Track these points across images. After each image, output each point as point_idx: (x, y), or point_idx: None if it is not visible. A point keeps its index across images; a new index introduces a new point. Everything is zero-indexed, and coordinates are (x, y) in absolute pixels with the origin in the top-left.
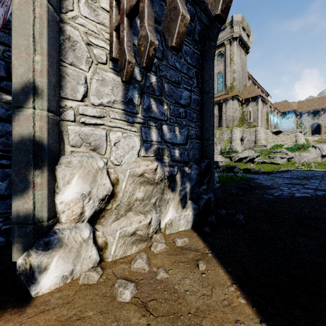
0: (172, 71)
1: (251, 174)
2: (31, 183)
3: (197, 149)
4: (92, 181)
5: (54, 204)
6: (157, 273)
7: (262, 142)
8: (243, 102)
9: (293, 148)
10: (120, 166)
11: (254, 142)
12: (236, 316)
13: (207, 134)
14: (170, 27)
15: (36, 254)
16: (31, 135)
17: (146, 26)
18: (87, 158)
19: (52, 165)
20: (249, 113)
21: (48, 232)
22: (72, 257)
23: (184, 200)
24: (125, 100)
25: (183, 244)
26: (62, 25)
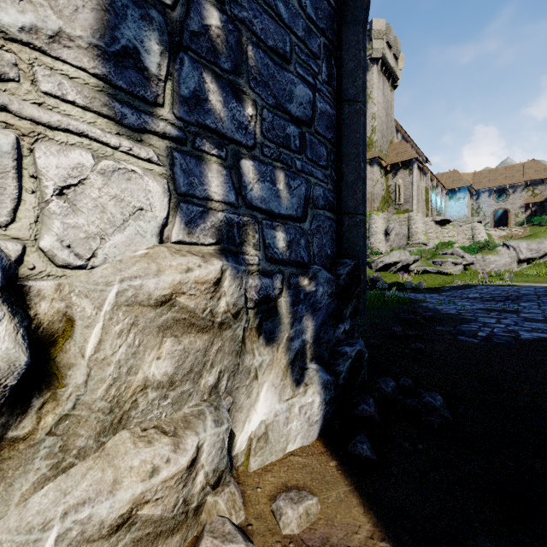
0: (268, 18)
1: (408, 292)
2: None
3: (328, 234)
4: None
5: None
6: None
7: (420, 238)
8: (389, 169)
9: (472, 248)
10: (88, 270)
11: (406, 238)
12: None
13: (351, 200)
14: None
15: None
16: None
17: None
18: None
19: None
20: (398, 188)
21: None
22: None
23: (300, 363)
24: (107, 47)
25: (303, 525)
26: None
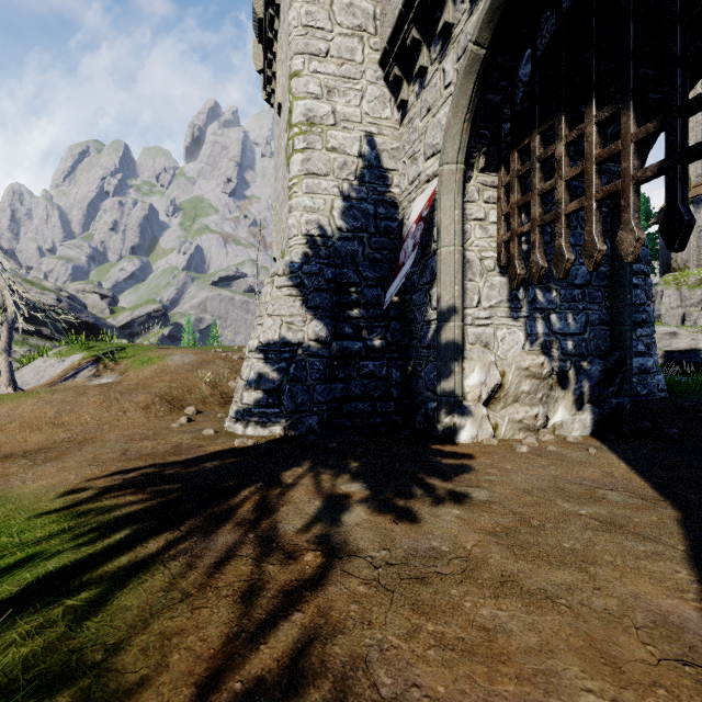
0: None
1: None
2: (453, 371)
3: (602, 338)
4: (486, 372)
5: (463, 386)
6: (547, 447)
7: None
8: None
9: None
10: (506, 360)
11: None
12: (611, 467)
13: (620, 318)
14: (558, 265)
15: (458, 417)
16: (453, 340)
17: (537, 254)
18: (482, 353)
19: (462, 359)
20: None
21: (461, 405)
22: (476, 425)
23: (580, 402)
24: (509, 298)
25: (574, 441)
26: (464, 253)
